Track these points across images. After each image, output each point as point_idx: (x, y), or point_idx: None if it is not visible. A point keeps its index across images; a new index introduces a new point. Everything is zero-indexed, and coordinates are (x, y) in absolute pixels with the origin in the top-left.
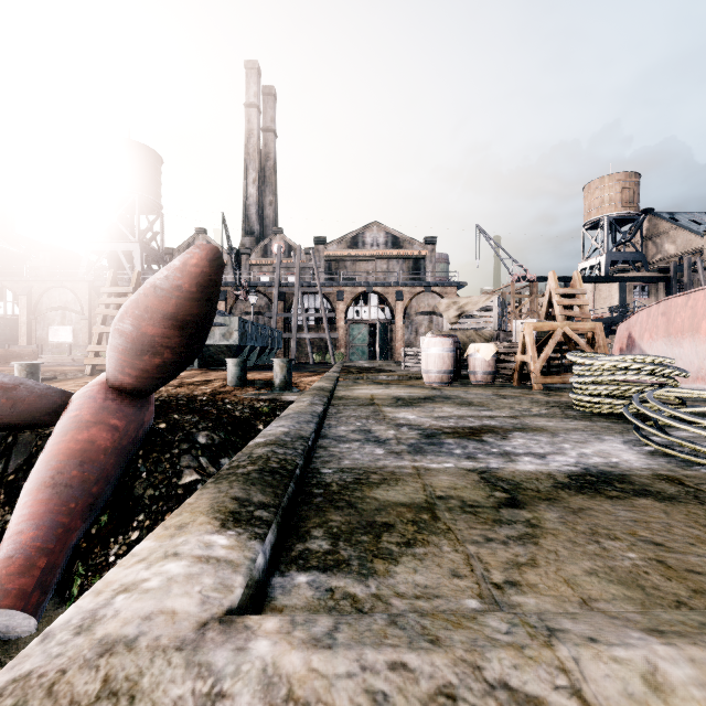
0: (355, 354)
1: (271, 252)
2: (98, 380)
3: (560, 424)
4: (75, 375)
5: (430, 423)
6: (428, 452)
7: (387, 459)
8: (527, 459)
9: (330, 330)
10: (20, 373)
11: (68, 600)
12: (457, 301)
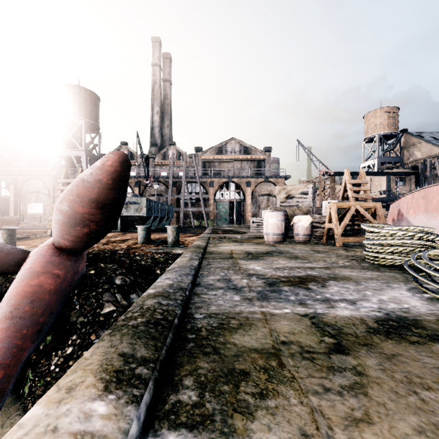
0: (221, 221)
1: (168, 156)
2: (47, 242)
3: (360, 274)
4: (42, 235)
5: (271, 273)
6: (271, 299)
7: (242, 305)
8: (343, 305)
9: (205, 205)
10: (3, 235)
11: (22, 397)
12: (285, 188)
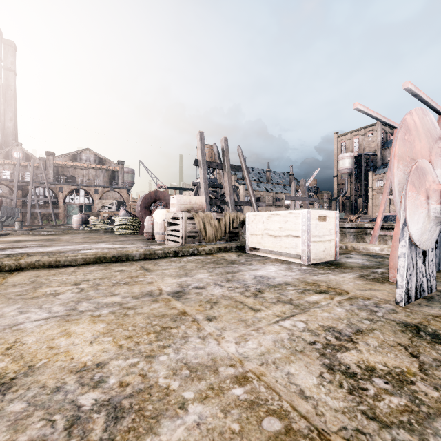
0: (71, 220)
1: (12, 156)
2: None
3: None
4: None
5: None
6: None
7: None
8: None
9: (54, 207)
10: None
11: None
12: (102, 201)
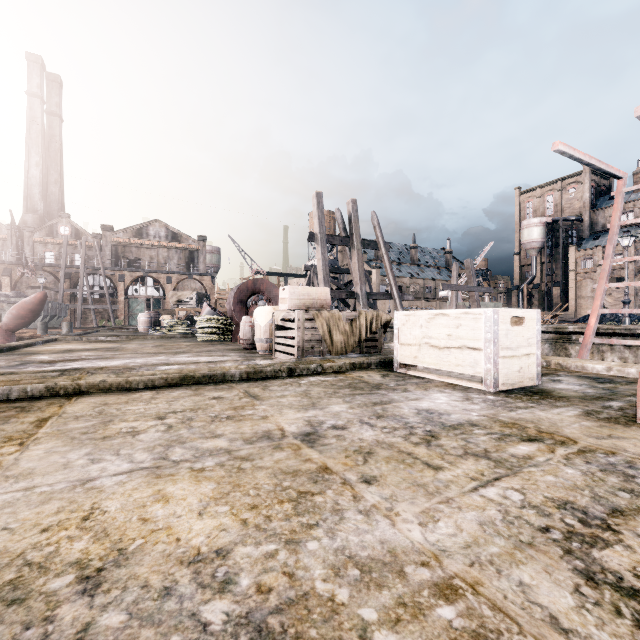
0: (135, 320)
1: (57, 232)
2: None
3: None
4: None
5: None
6: None
7: None
8: None
9: (113, 302)
10: None
11: None
12: (177, 294)
